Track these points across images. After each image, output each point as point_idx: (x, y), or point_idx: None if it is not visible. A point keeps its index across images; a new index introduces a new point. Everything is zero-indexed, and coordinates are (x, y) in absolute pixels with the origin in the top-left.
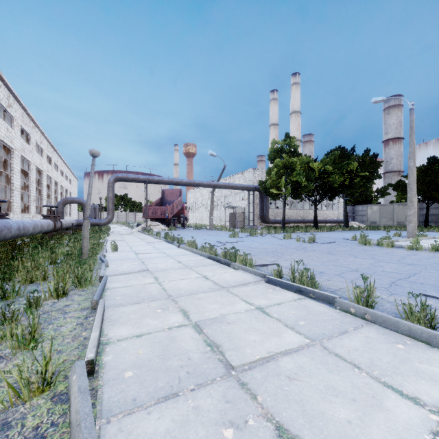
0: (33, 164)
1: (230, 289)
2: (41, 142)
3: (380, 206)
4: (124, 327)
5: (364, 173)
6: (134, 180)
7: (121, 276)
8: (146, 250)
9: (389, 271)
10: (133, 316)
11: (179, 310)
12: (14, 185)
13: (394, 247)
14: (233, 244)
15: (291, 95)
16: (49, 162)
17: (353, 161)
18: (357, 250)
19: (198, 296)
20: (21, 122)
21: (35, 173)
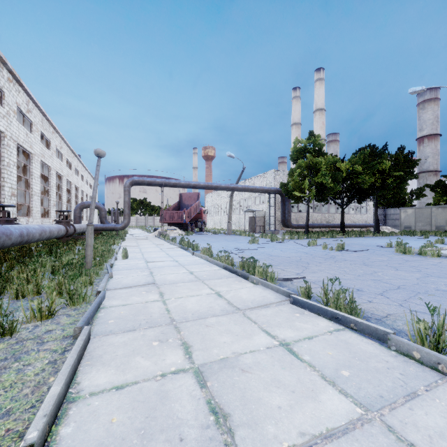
0: (53, 169)
1: (247, 312)
2: (61, 147)
3: (415, 209)
4: (105, 370)
5: (398, 173)
6: (150, 183)
7: (122, 291)
8: (158, 258)
9: (446, 290)
10: (121, 351)
11: (180, 343)
12: (33, 190)
13: (440, 257)
14: (252, 251)
15: (315, 92)
16: (70, 167)
17: (385, 160)
18: (396, 260)
19: (207, 322)
20: (41, 127)
21: (55, 178)
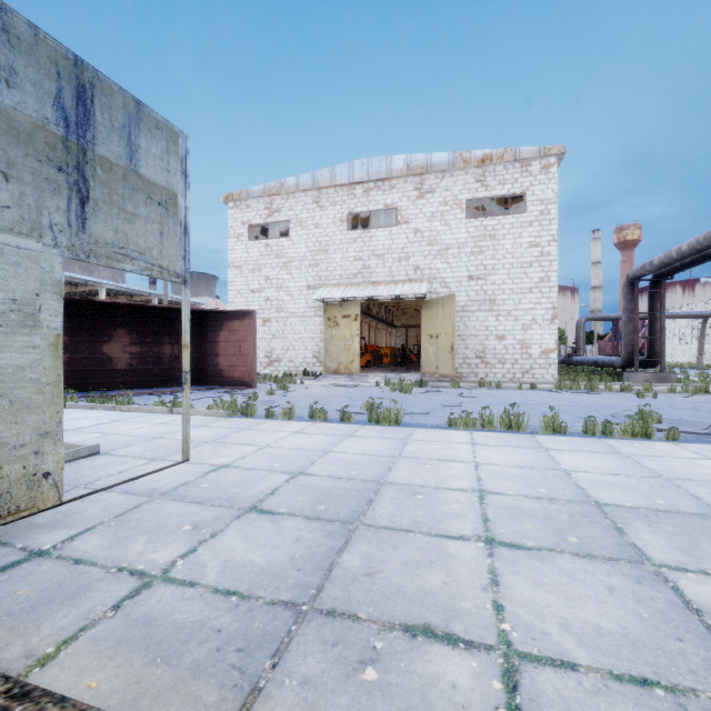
0: None
1: None
2: None
3: None
4: None
5: None
6: (603, 319)
7: None
8: None
9: None
10: None
11: None
12: None
13: None
14: None
15: None
16: None
17: None
18: None
19: None
20: None
21: None
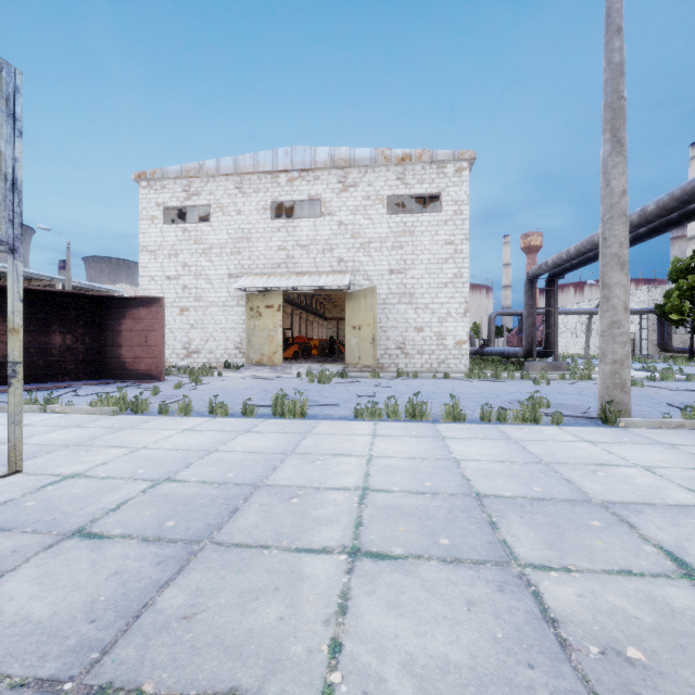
0: None
1: None
2: None
3: None
4: None
5: None
6: (511, 314)
7: None
8: None
9: None
10: None
11: None
12: None
13: None
14: None
15: None
16: None
17: None
18: None
19: None
20: None
21: None
